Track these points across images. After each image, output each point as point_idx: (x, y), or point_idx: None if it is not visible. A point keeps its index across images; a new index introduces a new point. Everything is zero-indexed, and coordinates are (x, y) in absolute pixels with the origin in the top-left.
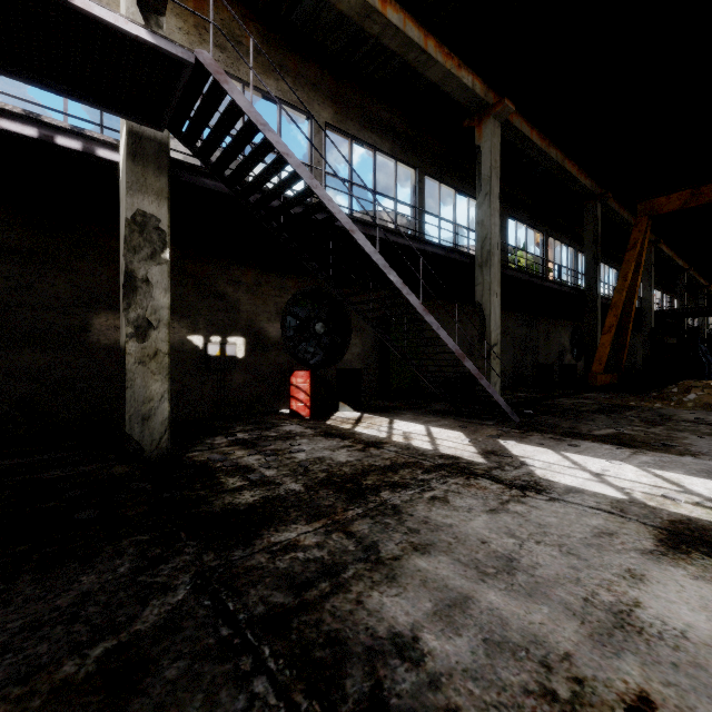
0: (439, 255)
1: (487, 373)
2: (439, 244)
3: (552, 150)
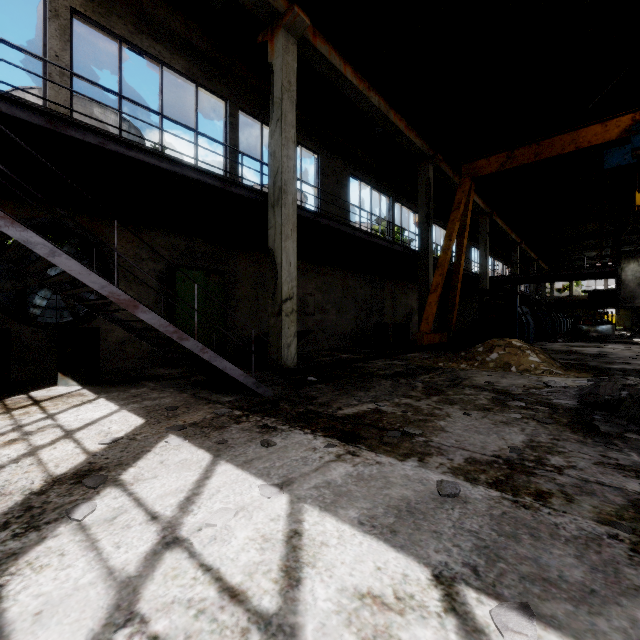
0: (212, 185)
1: (279, 332)
2: (207, 170)
3: (373, 95)
